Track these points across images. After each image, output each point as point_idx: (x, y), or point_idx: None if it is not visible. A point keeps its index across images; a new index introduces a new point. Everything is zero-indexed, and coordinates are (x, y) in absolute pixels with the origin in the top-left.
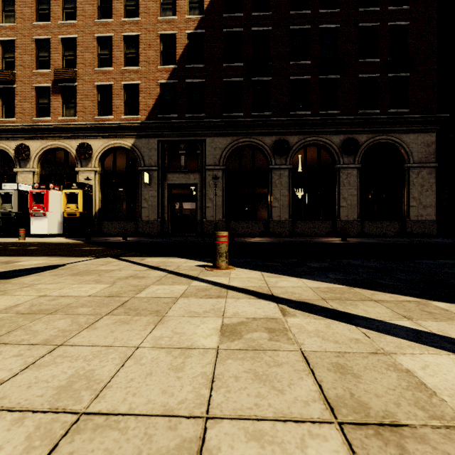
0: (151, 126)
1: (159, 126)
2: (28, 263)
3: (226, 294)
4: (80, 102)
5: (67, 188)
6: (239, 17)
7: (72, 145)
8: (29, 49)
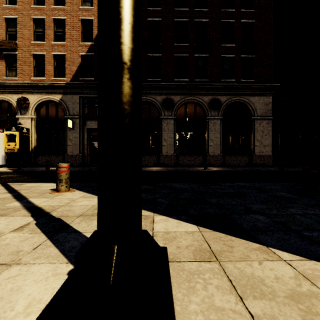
0: (74, 86)
1: (80, 86)
2: None
3: (12, 213)
4: (20, 66)
5: (8, 131)
6: None
7: (13, 98)
8: None
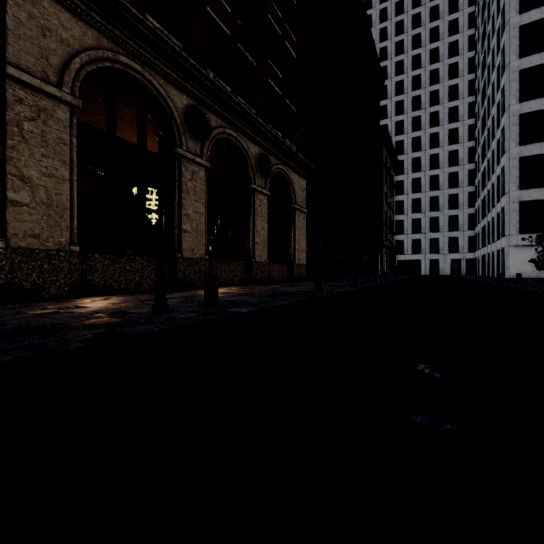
0: None
1: None
2: None
3: None
4: None
5: None
6: None
7: None
8: None
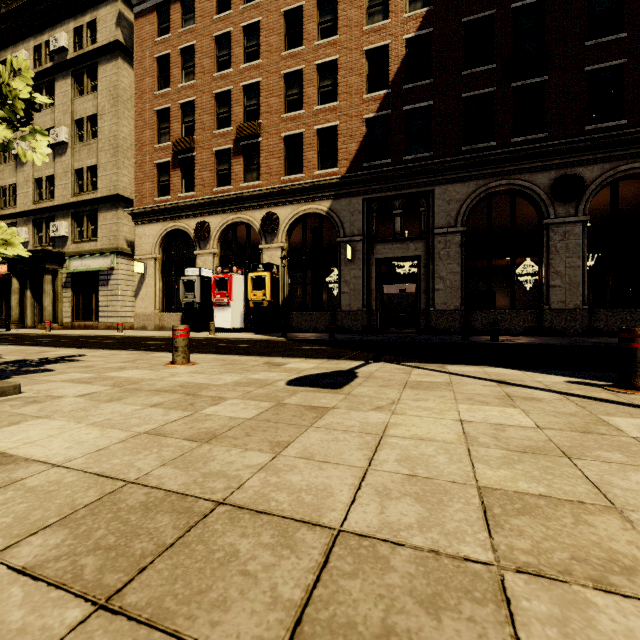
0: (353, 181)
1: (365, 179)
2: (299, 366)
3: None
4: (265, 162)
5: (253, 271)
6: None
7: (255, 217)
8: (209, 107)
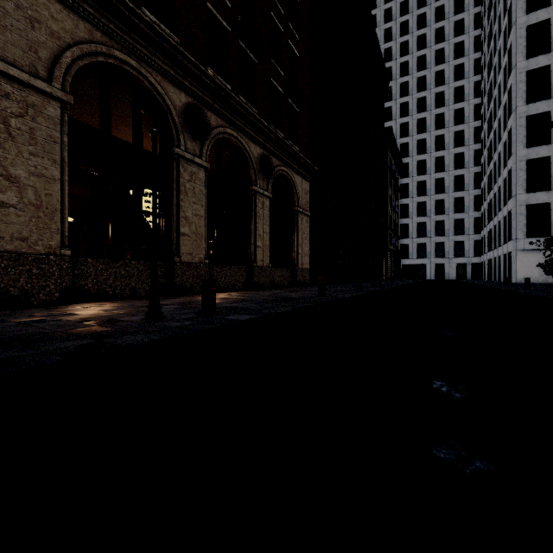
0: None
1: None
2: None
3: None
4: None
5: None
6: None
7: None
8: None
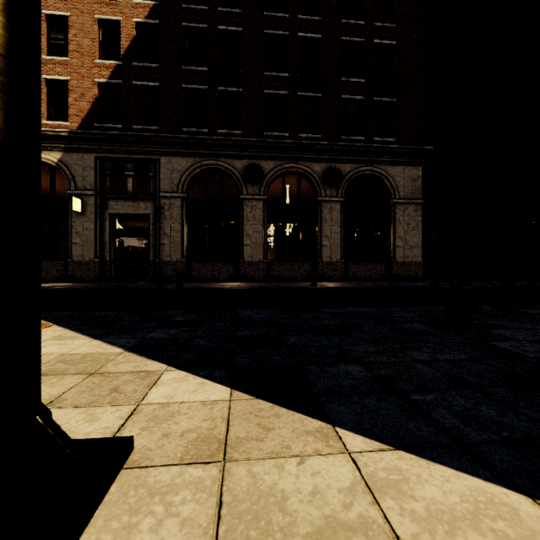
0: (84, 138)
1: (96, 138)
2: None
3: None
4: None
5: None
6: (202, 10)
7: None
8: None
